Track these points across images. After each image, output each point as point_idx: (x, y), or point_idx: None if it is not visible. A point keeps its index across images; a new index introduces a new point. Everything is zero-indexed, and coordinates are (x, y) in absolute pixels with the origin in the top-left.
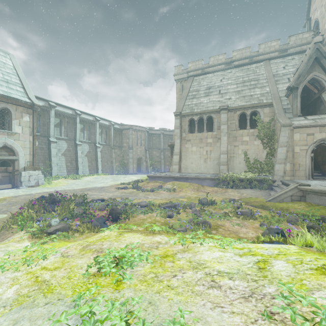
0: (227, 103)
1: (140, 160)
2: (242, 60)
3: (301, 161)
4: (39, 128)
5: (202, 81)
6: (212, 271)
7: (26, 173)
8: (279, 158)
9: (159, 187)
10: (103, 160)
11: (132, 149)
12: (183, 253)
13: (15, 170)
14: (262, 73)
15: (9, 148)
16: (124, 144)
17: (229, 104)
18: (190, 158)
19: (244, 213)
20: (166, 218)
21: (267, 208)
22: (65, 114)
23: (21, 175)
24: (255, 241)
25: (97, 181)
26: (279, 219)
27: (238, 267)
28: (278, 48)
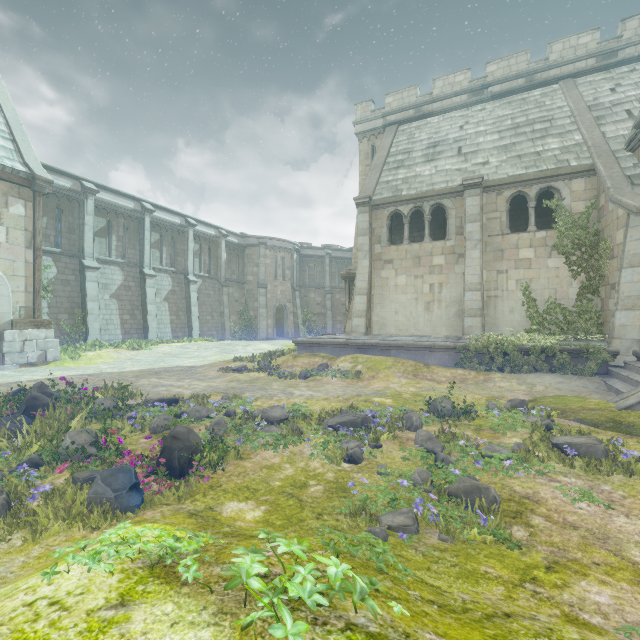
0: (479, 172)
1: (282, 312)
2: (510, 82)
3: None
4: (61, 238)
5: (418, 131)
6: None
7: (16, 335)
8: (628, 296)
9: (320, 368)
10: (202, 310)
11: (264, 287)
12: None
13: None
14: (559, 105)
15: None
16: (248, 277)
17: (486, 175)
18: (393, 302)
19: (582, 449)
20: (340, 465)
21: (634, 429)
22: (119, 210)
23: (3, 340)
24: None
25: (185, 354)
26: None
27: None
28: (595, 49)
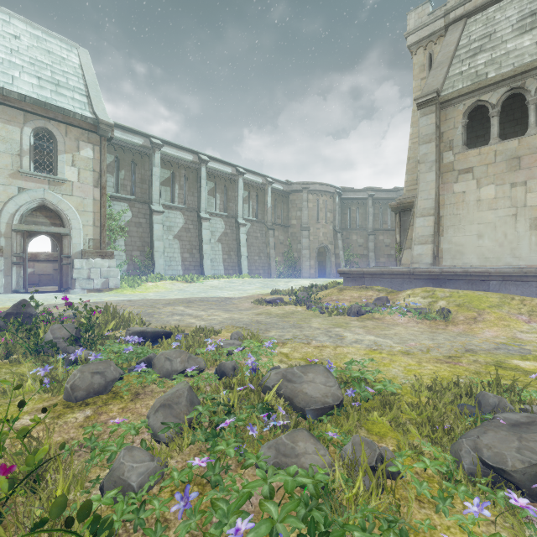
0: None
1: (324, 255)
2: None
3: None
4: (135, 187)
5: (500, 12)
6: None
7: (84, 263)
8: None
9: (378, 303)
10: (251, 251)
11: (307, 230)
12: None
13: (62, 256)
14: None
15: (53, 212)
16: (292, 221)
17: None
18: (474, 222)
19: None
20: None
21: None
22: (180, 162)
23: (73, 267)
24: None
25: (229, 287)
26: None
27: None
28: None
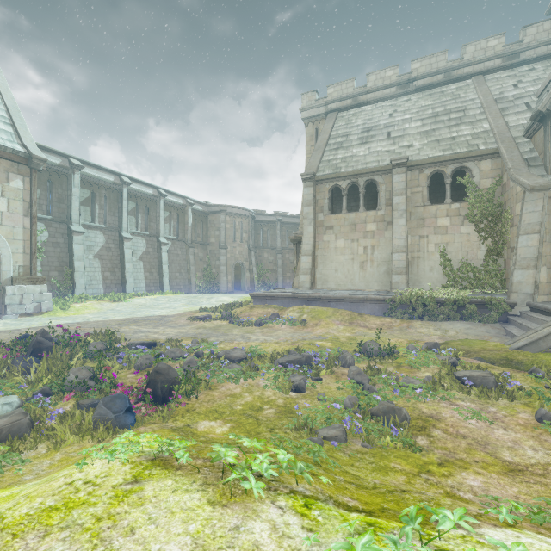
0: (405, 154)
1: (240, 269)
2: (431, 78)
3: None
4: (52, 207)
5: (355, 118)
6: None
7: (16, 290)
8: (523, 257)
9: (273, 317)
10: (172, 268)
11: (225, 248)
12: None
13: None
14: (472, 97)
15: None
16: (211, 239)
17: (410, 156)
18: (333, 262)
19: (478, 380)
20: (288, 394)
21: (521, 365)
22: (101, 183)
23: (5, 294)
24: None
25: (158, 305)
26: None
27: None
28: (501, 51)
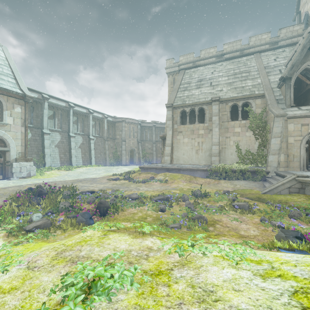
0: (218, 94)
1: (132, 152)
2: (233, 53)
3: (296, 152)
4: (33, 120)
5: (194, 73)
6: (229, 309)
7: (18, 165)
8: (273, 149)
9: (151, 178)
10: (96, 152)
11: (124, 141)
12: (181, 269)
13: (6, 162)
14: (253, 65)
15: (0, 139)
16: (117, 136)
17: (221, 96)
18: (182, 150)
19: (241, 206)
20: (158, 212)
21: (264, 200)
22: (58, 107)
23: (12, 167)
24: (266, 245)
25: (90, 172)
26: (280, 214)
27: (268, 303)
28: (268, 41)
